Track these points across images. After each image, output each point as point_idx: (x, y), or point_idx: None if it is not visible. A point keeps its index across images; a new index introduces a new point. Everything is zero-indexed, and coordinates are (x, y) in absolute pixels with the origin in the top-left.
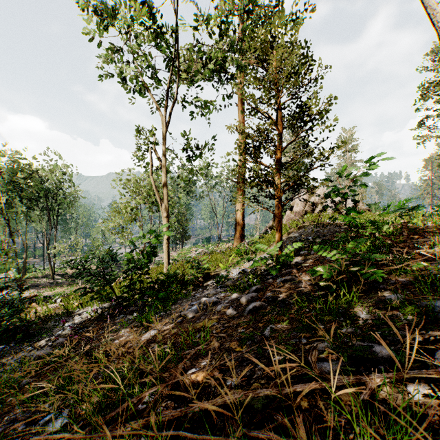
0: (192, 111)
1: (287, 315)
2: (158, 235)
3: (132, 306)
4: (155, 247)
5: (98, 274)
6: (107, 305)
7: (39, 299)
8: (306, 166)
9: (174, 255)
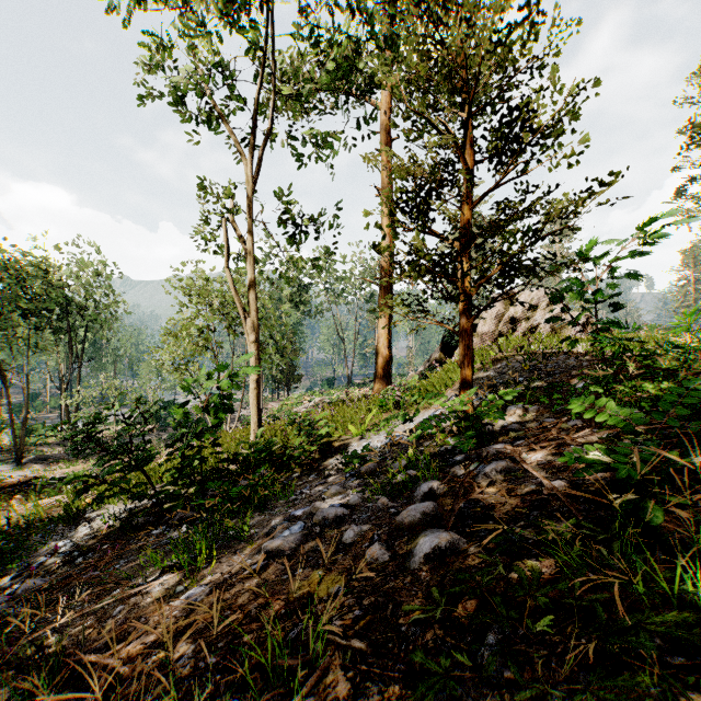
0: (300, 155)
1: (542, 600)
2: (234, 374)
3: (185, 508)
4: (229, 397)
5: (120, 448)
6: (143, 503)
7: (41, 484)
8: (528, 231)
9: (275, 407)
